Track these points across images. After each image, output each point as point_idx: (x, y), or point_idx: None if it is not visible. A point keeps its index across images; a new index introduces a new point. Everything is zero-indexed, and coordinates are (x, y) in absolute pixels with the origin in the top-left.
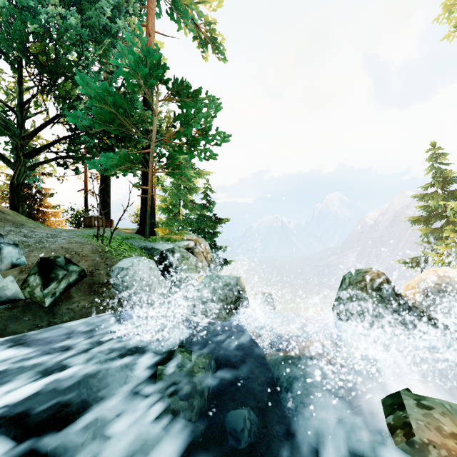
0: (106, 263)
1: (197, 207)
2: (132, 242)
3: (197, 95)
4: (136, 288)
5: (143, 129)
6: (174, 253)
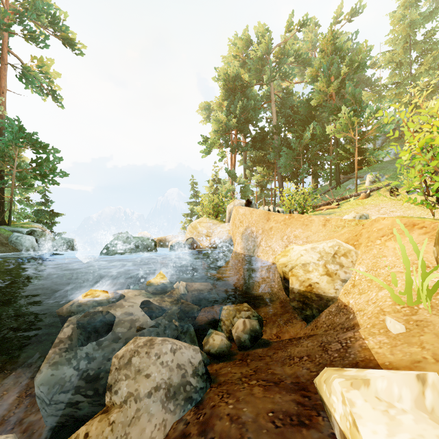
0: (2, 236)
1: (36, 204)
2: (4, 228)
3: (46, 147)
4: (26, 243)
5: (3, 159)
6: (36, 232)
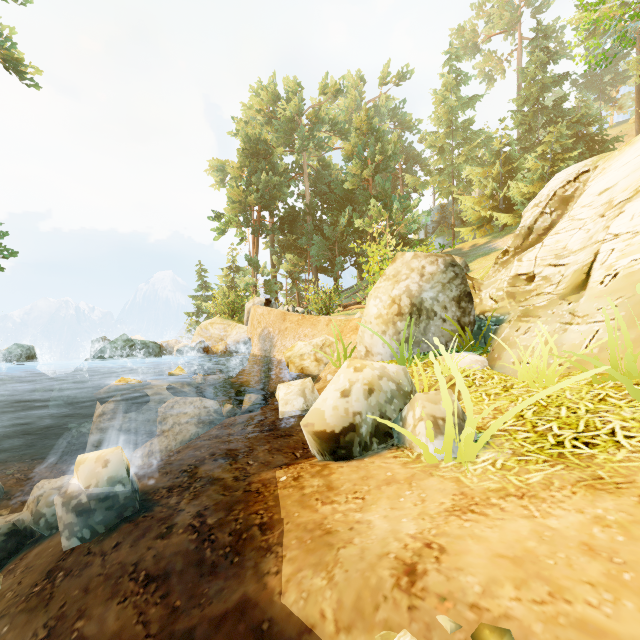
0: None
1: None
2: None
3: None
4: None
5: None
6: None
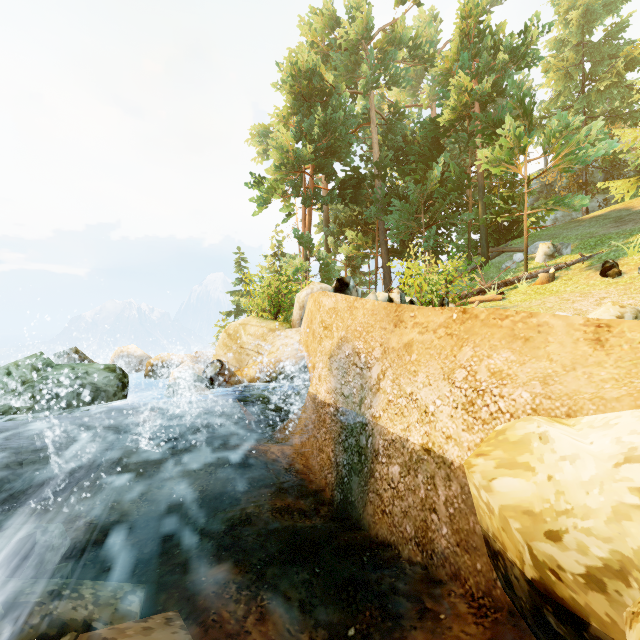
0: None
1: None
2: None
3: None
4: None
5: None
6: None
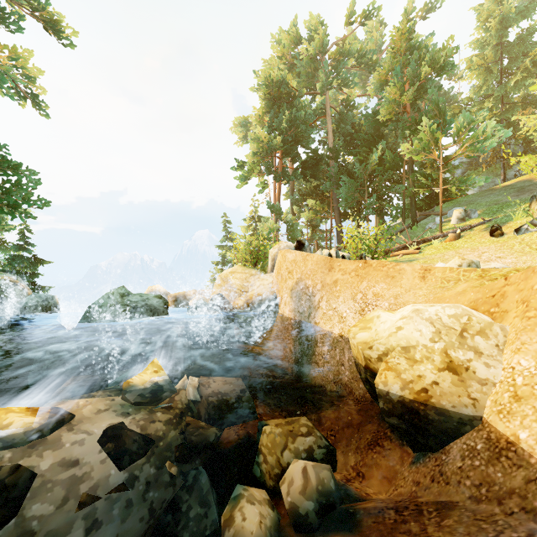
0: None
1: (11, 248)
2: None
3: (18, 168)
4: None
5: None
6: None
